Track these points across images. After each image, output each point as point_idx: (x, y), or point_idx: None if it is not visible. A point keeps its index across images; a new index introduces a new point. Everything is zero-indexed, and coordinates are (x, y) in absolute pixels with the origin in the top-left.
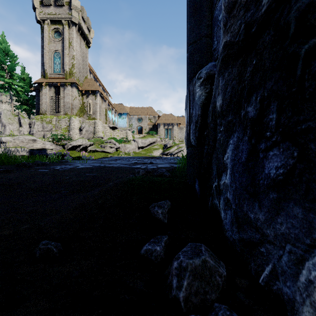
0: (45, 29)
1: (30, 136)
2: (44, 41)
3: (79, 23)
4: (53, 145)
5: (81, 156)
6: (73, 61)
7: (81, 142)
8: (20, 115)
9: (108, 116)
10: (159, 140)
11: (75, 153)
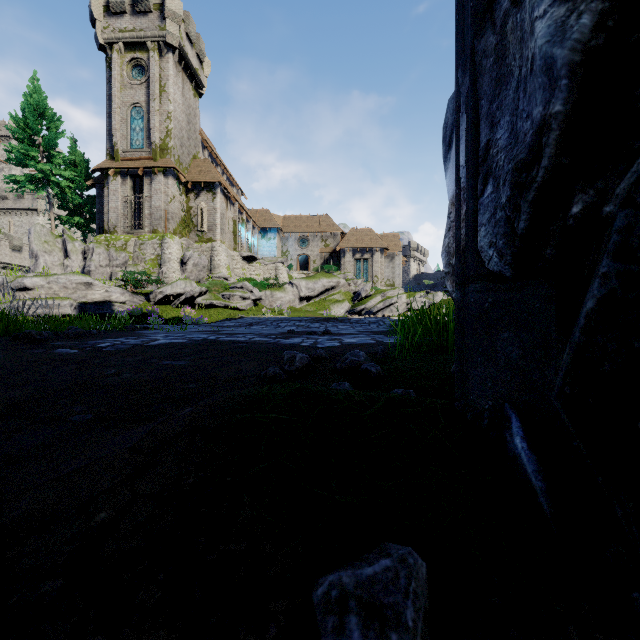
0: (114, 61)
1: (80, 275)
2: (112, 86)
3: (181, 47)
4: (125, 294)
5: (181, 316)
6: (168, 125)
7: (182, 289)
8: (67, 236)
9: (240, 234)
10: (343, 283)
11: (171, 310)
